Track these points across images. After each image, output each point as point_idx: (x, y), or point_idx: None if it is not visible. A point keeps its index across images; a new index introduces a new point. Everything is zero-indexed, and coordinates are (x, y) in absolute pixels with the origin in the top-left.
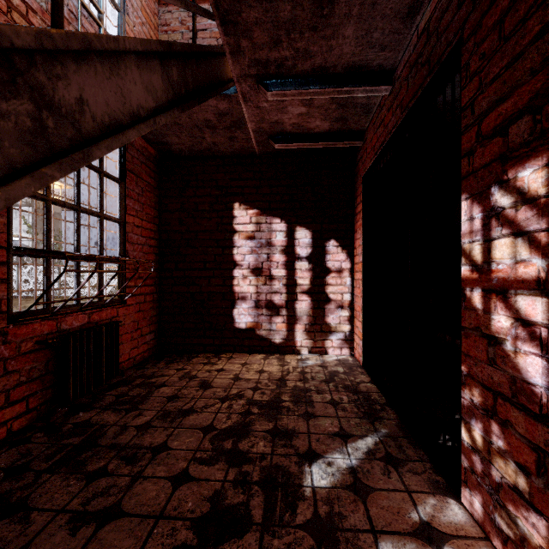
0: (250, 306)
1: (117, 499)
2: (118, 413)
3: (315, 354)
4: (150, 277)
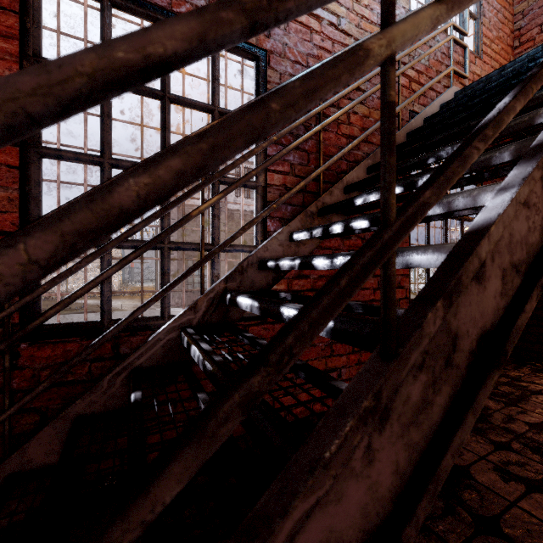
0: None
1: (537, 477)
2: (496, 402)
3: None
4: None
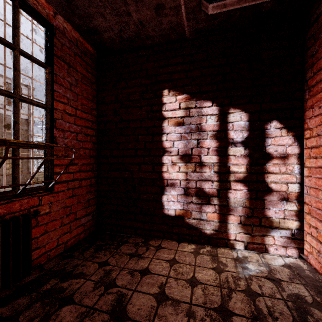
0: (179, 193)
1: None
2: None
3: (252, 251)
4: (87, 163)
